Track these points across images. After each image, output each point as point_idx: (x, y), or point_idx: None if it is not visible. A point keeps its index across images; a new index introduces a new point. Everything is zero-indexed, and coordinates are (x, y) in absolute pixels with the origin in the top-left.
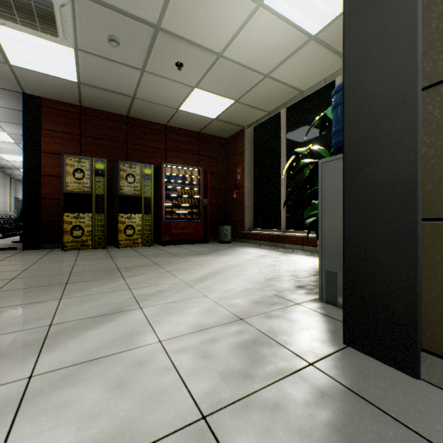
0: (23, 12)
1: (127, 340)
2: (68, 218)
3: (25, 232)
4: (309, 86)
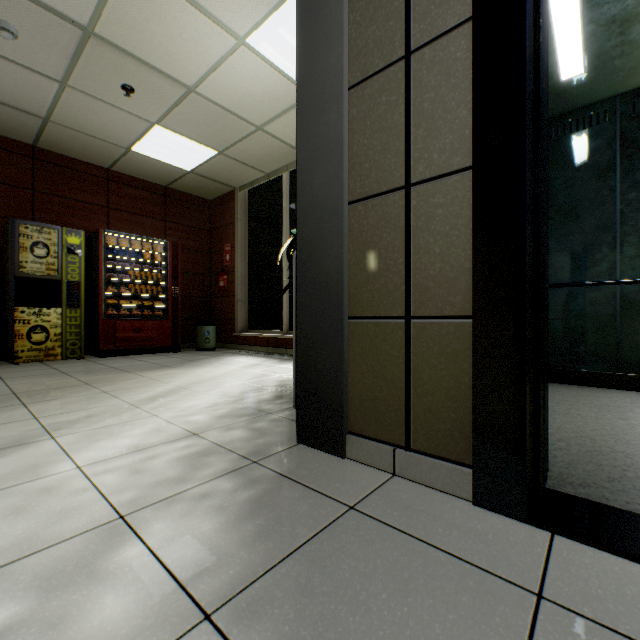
0: None
1: (29, 473)
2: None
3: None
4: None
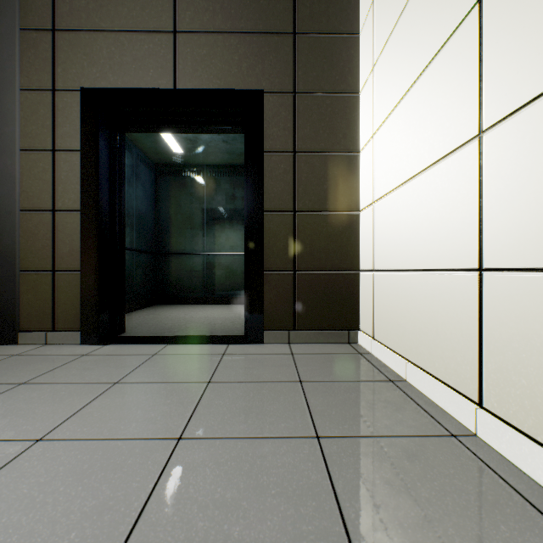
0: None
1: None
2: None
3: None
4: None
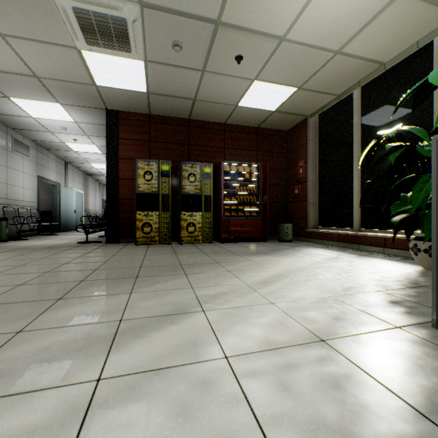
0: (104, 35)
1: (191, 350)
2: (140, 216)
3: (107, 228)
4: (393, 56)
